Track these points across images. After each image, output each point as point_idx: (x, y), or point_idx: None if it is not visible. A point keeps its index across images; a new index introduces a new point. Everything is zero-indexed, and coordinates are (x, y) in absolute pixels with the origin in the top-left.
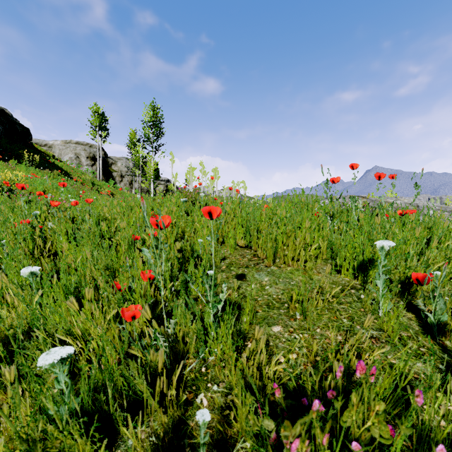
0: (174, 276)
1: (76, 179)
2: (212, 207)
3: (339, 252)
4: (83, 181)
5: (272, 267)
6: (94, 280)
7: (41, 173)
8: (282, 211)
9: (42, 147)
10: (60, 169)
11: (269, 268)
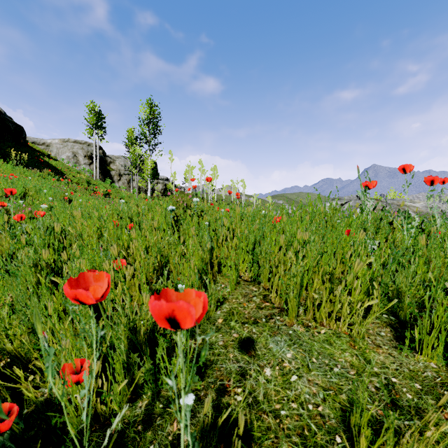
0: (131, 362)
1: (70, 179)
2: (174, 307)
3: (400, 303)
4: (78, 180)
5: (296, 325)
6: (10, 353)
7: (29, 173)
8: (306, 233)
9: (39, 146)
10: (54, 168)
11: (290, 328)
